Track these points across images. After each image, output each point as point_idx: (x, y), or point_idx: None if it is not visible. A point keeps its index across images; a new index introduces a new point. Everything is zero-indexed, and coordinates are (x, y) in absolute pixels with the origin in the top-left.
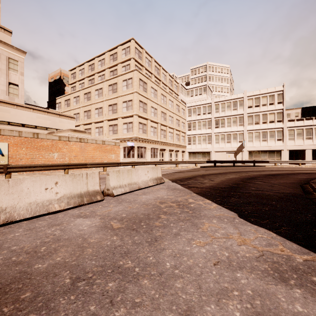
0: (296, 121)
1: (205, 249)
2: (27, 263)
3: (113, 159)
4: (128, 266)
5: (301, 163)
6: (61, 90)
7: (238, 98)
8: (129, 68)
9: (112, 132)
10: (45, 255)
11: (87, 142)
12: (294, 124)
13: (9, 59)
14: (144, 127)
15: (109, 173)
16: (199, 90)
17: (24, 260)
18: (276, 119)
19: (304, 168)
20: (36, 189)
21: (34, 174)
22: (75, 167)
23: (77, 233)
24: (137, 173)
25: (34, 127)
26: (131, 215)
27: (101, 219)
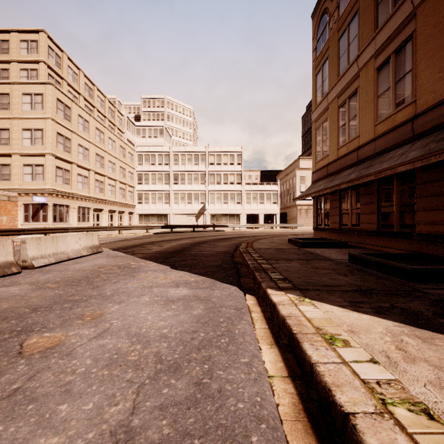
0: (252, 184)
1: (137, 284)
2: None
3: (5, 223)
4: (77, 298)
5: (257, 227)
6: None
7: (200, 151)
8: (36, 76)
9: None
10: None
11: None
12: (250, 187)
13: None
14: (66, 174)
15: (26, 241)
16: (154, 131)
17: None
18: (236, 181)
19: (255, 232)
20: None
21: None
22: None
23: (9, 295)
24: (65, 240)
25: None
26: (67, 278)
27: (32, 285)
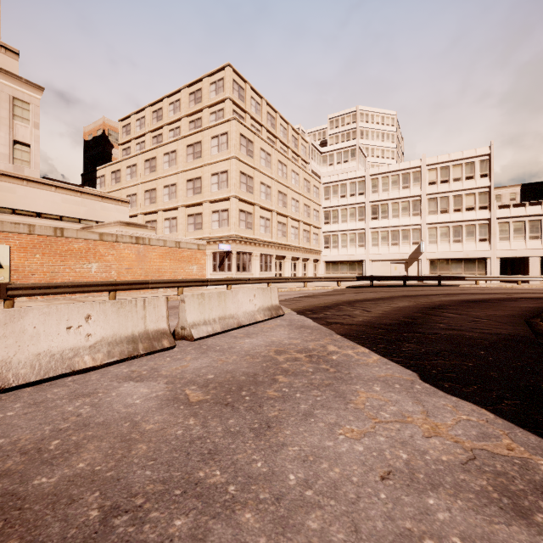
0: (512, 207)
1: (362, 444)
2: (20, 475)
3: (195, 273)
4: (214, 482)
5: (522, 281)
6: (106, 155)
7: (412, 167)
8: (223, 116)
9: (194, 226)
10: (56, 457)
11: (148, 245)
12: (508, 212)
13: (14, 101)
14: (248, 217)
15: (185, 299)
16: (344, 154)
17: (16, 469)
18: (478, 205)
19: (528, 289)
20: (49, 328)
21: (56, 300)
22: (128, 287)
23: (121, 411)
24: (235, 298)
25: (57, 218)
26: (223, 375)
27: (169, 385)
